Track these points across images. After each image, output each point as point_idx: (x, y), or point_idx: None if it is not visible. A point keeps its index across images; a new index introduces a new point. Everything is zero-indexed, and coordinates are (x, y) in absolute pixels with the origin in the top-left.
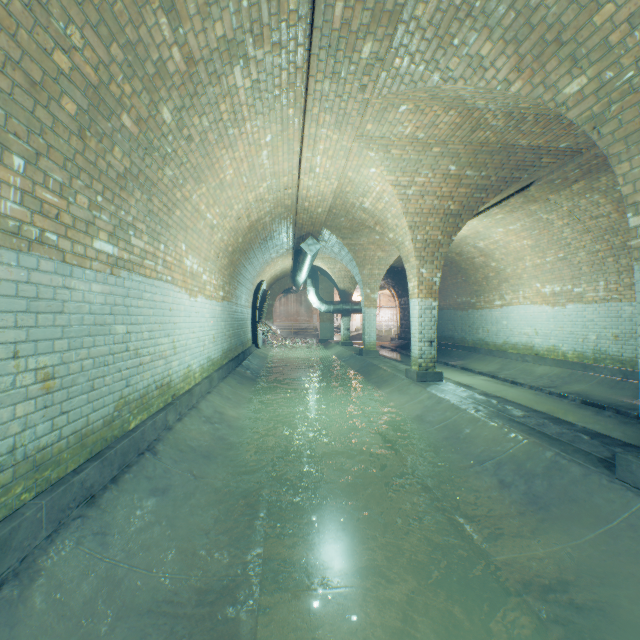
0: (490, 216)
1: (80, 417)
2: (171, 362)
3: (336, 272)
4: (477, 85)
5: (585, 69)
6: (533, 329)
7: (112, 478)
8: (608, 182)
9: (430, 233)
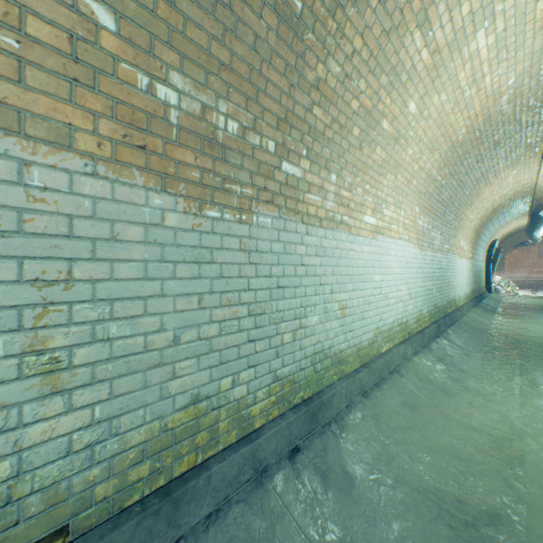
0: None
1: (442, 301)
2: (455, 290)
3: None
4: None
5: None
6: None
7: (449, 324)
8: None
9: None
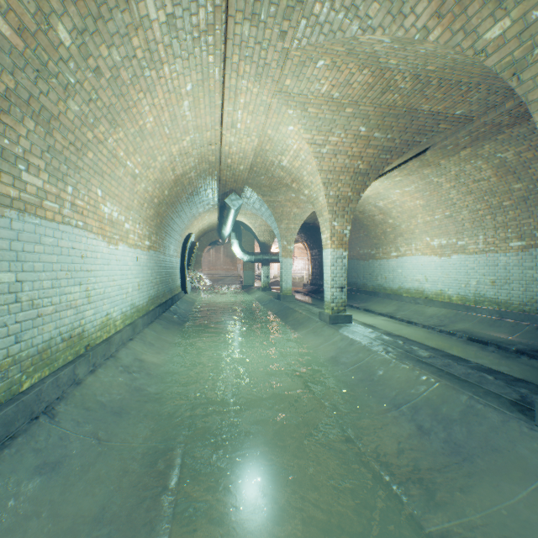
0: (390, 178)
1: None
2: (84, 311)
3: (257, 227)
4: (395, 34)
5: (510, 10)
6: (424, 276)
7: None
8: (490, 149)
9: (341, 190)
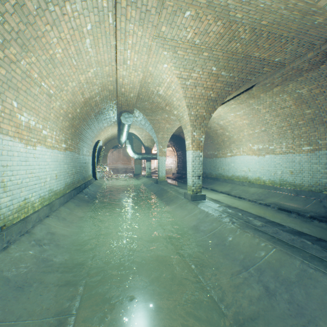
0: (228, 105)
1: None
2: None
3: (143, 136)
4: None
5: None
6: (248, 168)
7: None
8: (293, 87)
9: (199, 111)
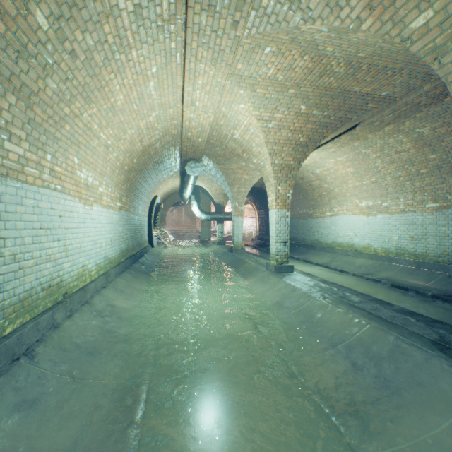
0: (326, 150)
1: None
2: (62, 264)
3: (213, 190)
4: (333, 24)
5: (433, 2)
6: (353, 232)
7: None
8: (410, 125)
9: (285, 159)
